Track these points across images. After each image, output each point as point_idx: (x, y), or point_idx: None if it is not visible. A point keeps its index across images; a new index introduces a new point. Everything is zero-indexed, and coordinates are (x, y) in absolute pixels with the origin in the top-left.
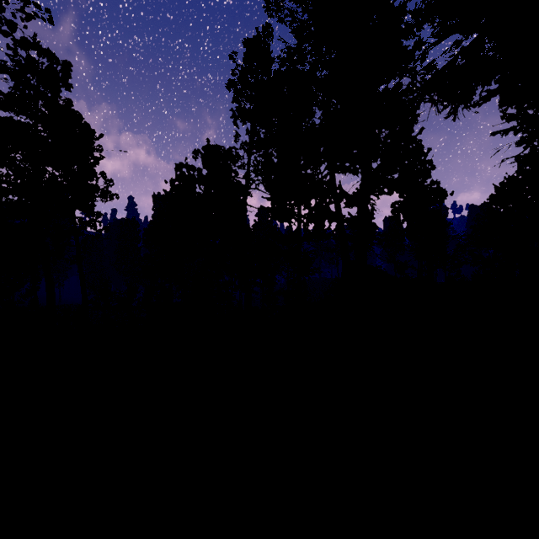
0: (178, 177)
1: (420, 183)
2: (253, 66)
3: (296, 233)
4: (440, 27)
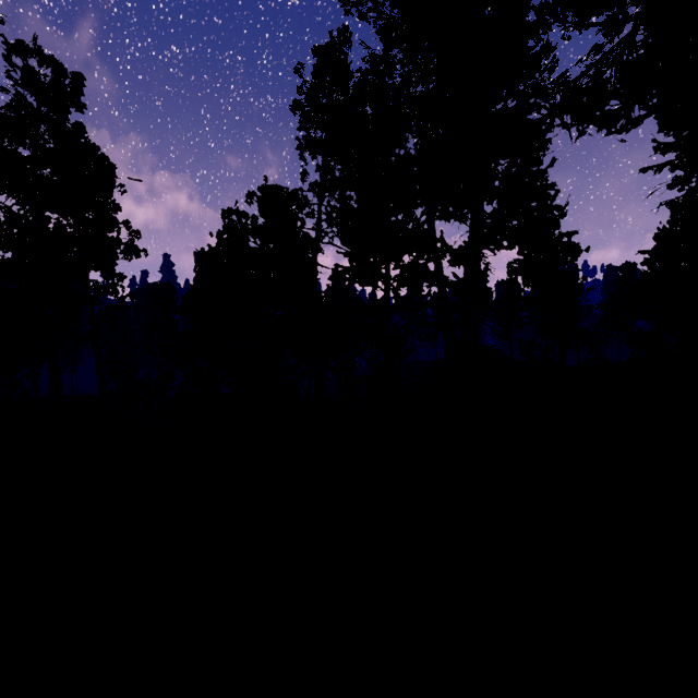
0: (226, 227)
1: (552, 233)
2: (326, 81)
3: (384, 301)
4: (574, 28)
